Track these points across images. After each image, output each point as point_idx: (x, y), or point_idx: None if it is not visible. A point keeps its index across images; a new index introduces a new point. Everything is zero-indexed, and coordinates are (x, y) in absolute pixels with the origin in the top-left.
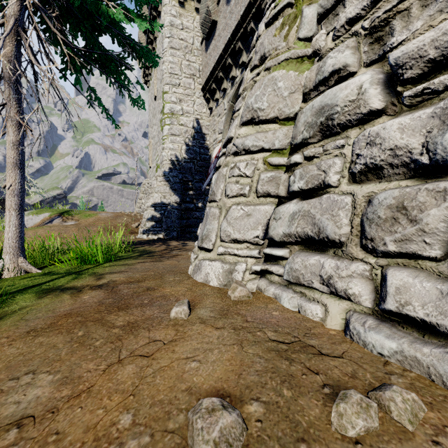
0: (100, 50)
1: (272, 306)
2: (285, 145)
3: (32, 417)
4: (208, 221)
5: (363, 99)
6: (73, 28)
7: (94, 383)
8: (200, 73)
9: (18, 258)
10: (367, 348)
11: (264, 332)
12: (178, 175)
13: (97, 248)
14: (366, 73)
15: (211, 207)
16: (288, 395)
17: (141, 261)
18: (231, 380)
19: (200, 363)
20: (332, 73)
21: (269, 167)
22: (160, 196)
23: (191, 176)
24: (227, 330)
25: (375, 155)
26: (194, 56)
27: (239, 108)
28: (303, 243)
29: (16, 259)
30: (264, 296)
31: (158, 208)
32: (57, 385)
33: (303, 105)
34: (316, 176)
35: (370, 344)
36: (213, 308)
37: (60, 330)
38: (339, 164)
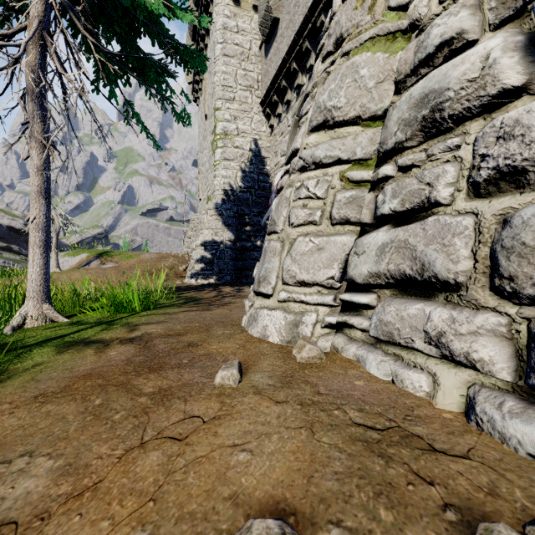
0: (137, 54)
1: (354, 373)
2: (371, 153)
3: (14, 524)
4: (267, 258)
5: (491, 74)
6: (106, 29)
7: (104, 476)
8: (259, 84)
9: (43, 304)
10: (507, 445)
11: (344, 410)
12: (233, 207)
13: (133, 293)
14: (495, 37)
15: (271, 240)
16: (387, 520)
17: (185, 310)
18: (297, 486)
19: (252, 455)
20: (439, 47)
21: (347, 184)
22: (211, 233)
23: (248, 209)
24: (291, 406)
25: (513, 153)
26: (251, 64)
27: (306, 111)
28: (397, 286)
29: (40, 305)
30: (341, 358)
31: (209, 248)
32: (56, 475)
33: (395, 98)
34: (416, 191)
35: (513, 438)
36: (273, 373)
37: (74, 395)
38: (453, 172)
